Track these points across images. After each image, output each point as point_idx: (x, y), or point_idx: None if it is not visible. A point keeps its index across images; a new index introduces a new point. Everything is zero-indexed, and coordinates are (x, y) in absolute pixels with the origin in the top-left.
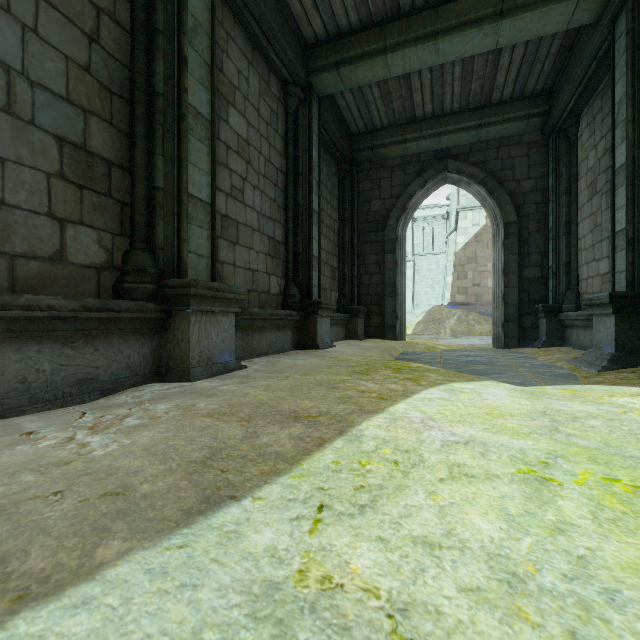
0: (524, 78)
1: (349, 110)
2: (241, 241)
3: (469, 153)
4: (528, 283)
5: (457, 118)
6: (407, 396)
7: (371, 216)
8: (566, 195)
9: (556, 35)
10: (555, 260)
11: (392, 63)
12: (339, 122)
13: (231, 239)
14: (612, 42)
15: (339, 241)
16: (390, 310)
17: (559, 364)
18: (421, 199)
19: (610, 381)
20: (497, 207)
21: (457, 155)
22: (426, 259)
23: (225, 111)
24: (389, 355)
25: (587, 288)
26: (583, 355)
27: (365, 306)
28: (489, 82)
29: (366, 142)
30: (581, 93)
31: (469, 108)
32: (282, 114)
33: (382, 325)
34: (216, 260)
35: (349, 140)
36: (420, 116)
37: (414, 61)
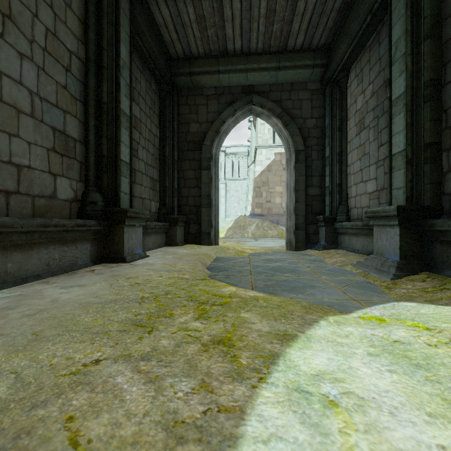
0: (313, 29)
1: (167, 29)
2: None
3: (269, 92)
4: (311, 199)
5: (261, 58)
6: None
7: (190, 136)
8: (339, 131)
9: None
10: (331, 182)
11: None
12: (157, 39)
13: None
14: None
15: (160, 155)
16: (206, 219)
17: (348, 268)
18: (232, 126)
19: (419, 295)
20: (290, 137)
21: (260, 92)
22: (234, 183)
23: None
24: (202, 264)
25: (356, 203)
26: (366, 260)
27: (184, 215)
28: (287, 27)
29: (184, 67)
30: (354, 47)
31: (270, 51)
32: None
33: (199, 232)
34: None
35: (169, 63)
36: (231, 51)
37: None
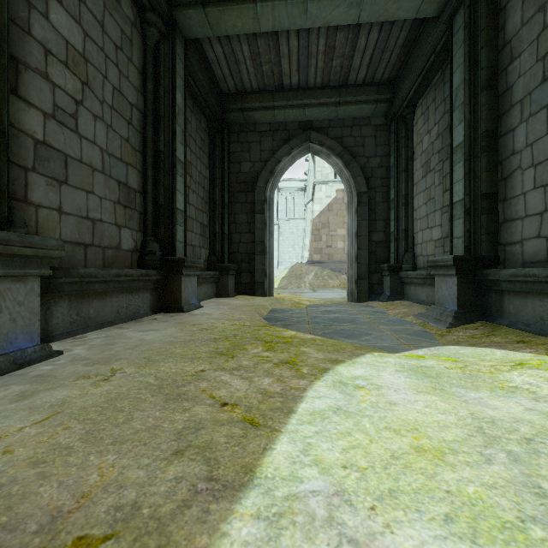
0: (375, 64)
1: (219, 65)
2: (73, 181)
3: (328, 128)
4: (375, 246)
5: (319, 93)
6: (289, 410)
7: (241, 177)
8: (405, 172)
9: (403, 27)
10: (396, 227)
11: (262, 15)
12: (209, 76)
13: (54, 176)
14: (450, 36)
15: (209, 198)
16: (259, 268)
17: (409, 319)
18: (287, 165)
19: (465, 340)
20: (352, 178)
21: (319, 128)
22: (288, 223)
23: (42, 1)
24: (259, 315)
25: (422, 251)
26: (427, 310)
27: (236, 264)
28: (347, 62)
29: (236, 103)
30: (419, 84)
31: (330, 85)
32: (139, 43)
33: (252, 282)
34: (24, 201)
35: (220, 99)
36: (287, 85)
37: (284, 18)
